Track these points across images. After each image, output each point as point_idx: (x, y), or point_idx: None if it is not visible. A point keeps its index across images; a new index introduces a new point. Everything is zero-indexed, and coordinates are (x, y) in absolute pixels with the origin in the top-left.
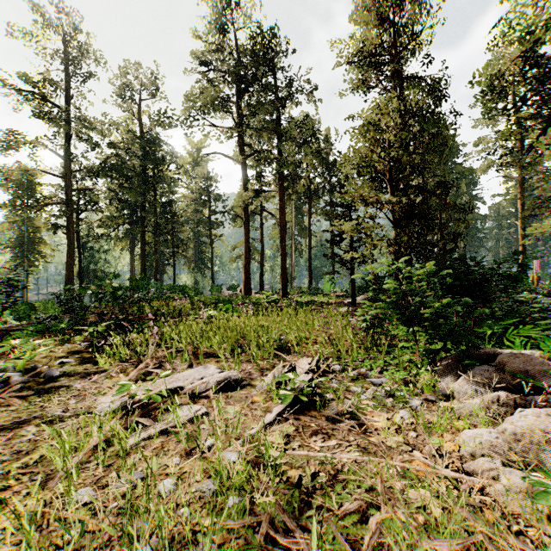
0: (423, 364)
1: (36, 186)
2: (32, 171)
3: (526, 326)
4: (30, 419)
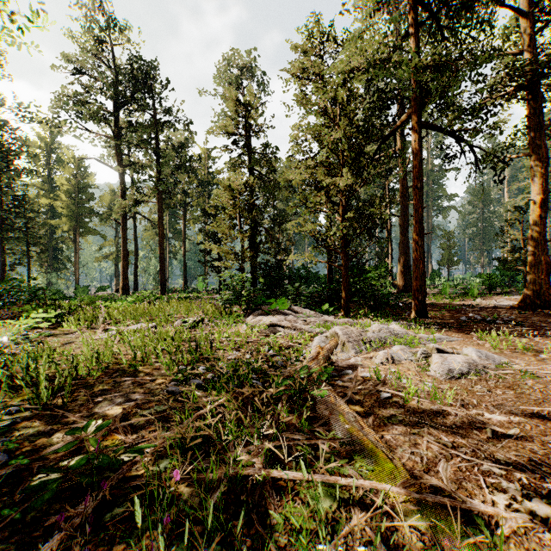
0: (242, 315)
1: None
2: None
3: (283, 298)
4: (71, 342)
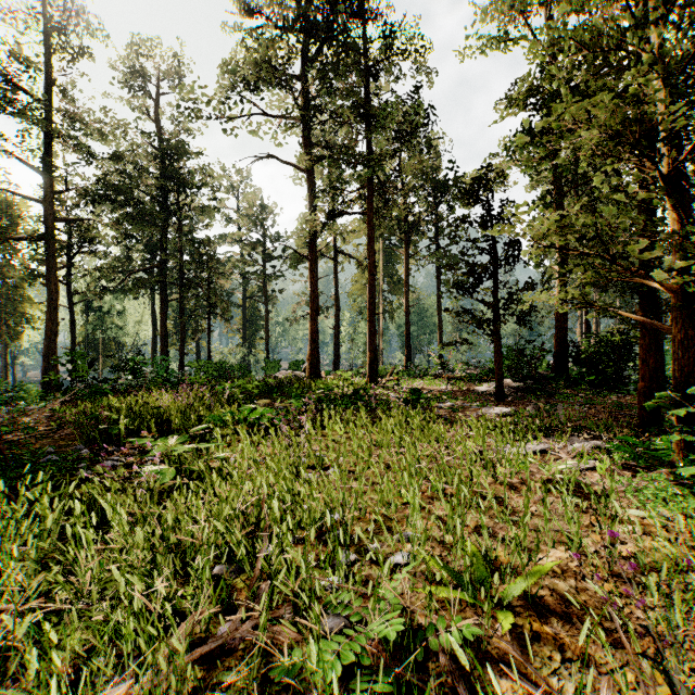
0: None
1: (18, 220)
2: None
3: None
4: None
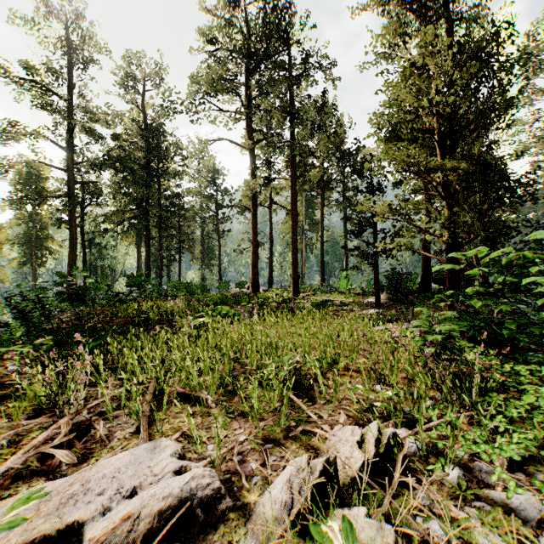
0: None
1: (43, 181)
2: (33, 164)
3: None
4: None
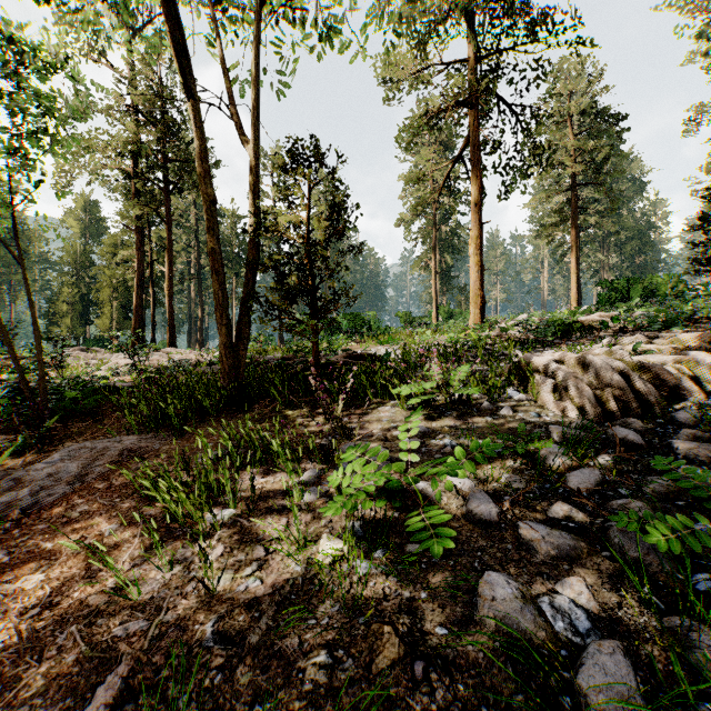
0: None
1: None
2: None
3: None
4: None
